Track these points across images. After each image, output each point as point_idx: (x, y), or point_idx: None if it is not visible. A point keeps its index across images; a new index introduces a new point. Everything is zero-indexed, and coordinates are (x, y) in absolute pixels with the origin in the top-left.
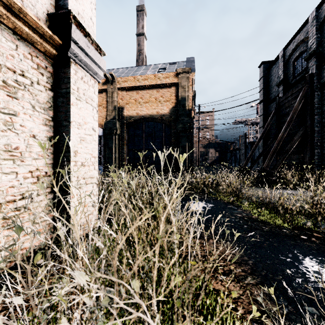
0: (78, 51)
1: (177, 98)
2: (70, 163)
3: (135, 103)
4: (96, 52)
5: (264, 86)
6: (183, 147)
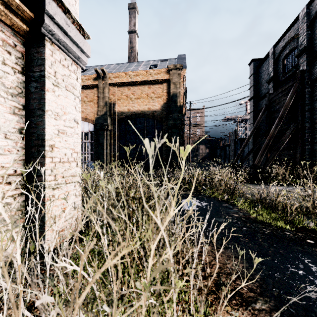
0: (55, 28)
1: (169, 95)
2: (44, 160)
3: (126, 99)
4: (78, 33)
5: (254, 83)
6: (174, 143)
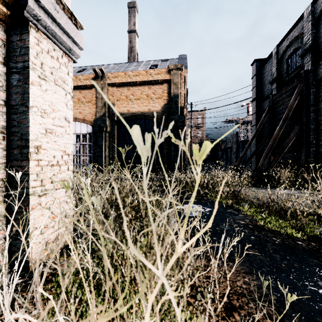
0: (40, 13)
1: (170, 95)
2: (28, 163)
3: (126, 99)
4: (69, 21)
5: (257, 84)
6: (175, 145)
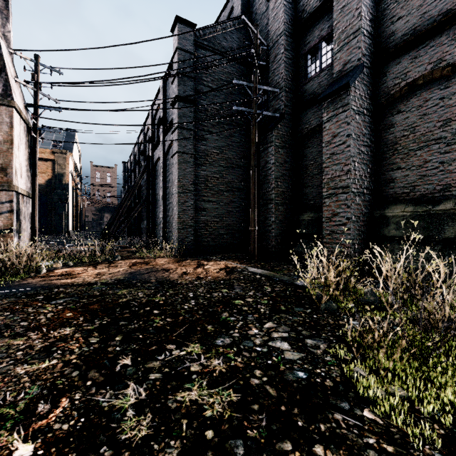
0: None
1: (55, 172)
2: None
3: None
4: None
5: (124, 178)
6: (59, 215)
